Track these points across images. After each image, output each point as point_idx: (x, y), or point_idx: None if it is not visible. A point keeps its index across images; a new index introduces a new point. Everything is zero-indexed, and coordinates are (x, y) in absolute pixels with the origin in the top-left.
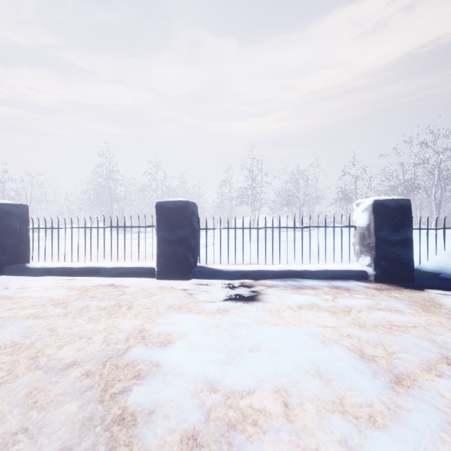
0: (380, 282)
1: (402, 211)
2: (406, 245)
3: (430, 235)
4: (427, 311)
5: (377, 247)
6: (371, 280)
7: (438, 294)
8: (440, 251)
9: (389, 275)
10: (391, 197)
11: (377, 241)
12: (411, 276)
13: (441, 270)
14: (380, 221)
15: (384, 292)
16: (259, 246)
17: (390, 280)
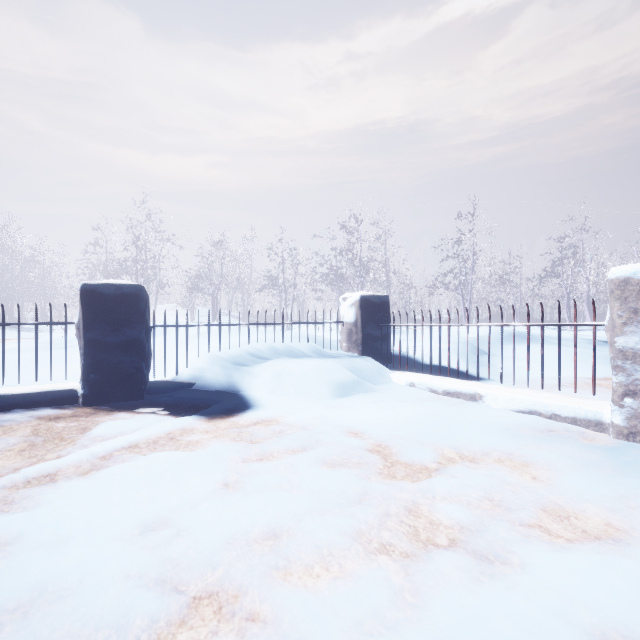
0: (89, 405)
1: (126, 302)
2: (132, 349)
3: (236, 332)
4: (25, 450)
5: (85, 354)
6: (80, 404)
7: (134, 414)
8: (205, 353)
9: (103, 394)
10: (113, 281)
11: (86, 345)
12: (138, 391)
13: (193, 379)
14: (90, 316)
15: (48, 423)
16: (7, 357)
17: (106, 400)
